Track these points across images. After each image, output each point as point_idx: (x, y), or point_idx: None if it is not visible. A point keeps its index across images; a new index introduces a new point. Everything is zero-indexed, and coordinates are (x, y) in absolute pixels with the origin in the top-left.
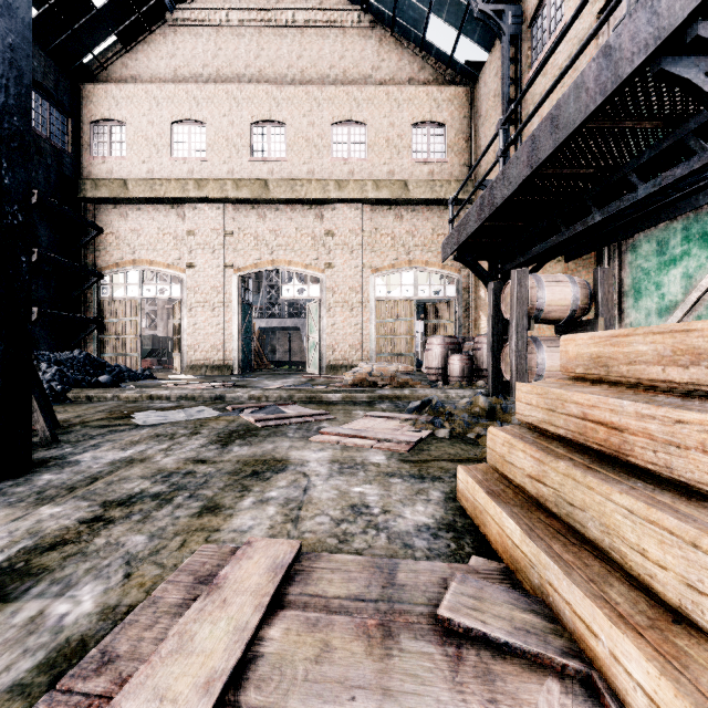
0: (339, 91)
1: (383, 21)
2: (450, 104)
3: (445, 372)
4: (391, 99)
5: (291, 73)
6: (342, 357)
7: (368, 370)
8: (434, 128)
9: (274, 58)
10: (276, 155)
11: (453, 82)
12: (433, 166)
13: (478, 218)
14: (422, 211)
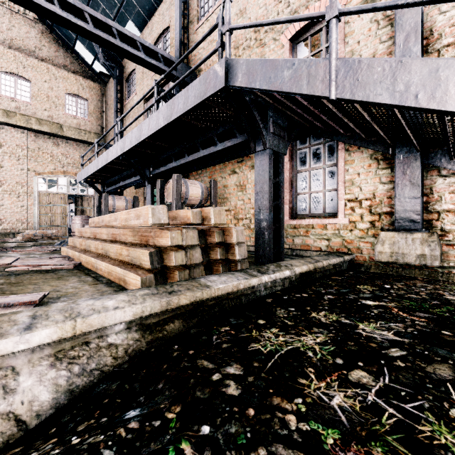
0: (7, 51)
1: (44, 23)
2: (91, 90)
3: None
4: (50, 72)
5: None
6: (10, 227)
7: (34, 232)
8: (81, 100)
9: None
10: None
11: (93, 78)
12: (80, 121)
13: (89, 172)
14: (72, 144)
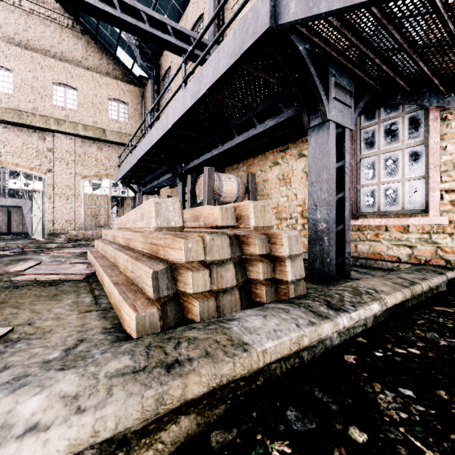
0: (58, 64)
1: (89, 33)
2: (131, 94)
3: None
4: (95, 80)
5: (18, 38)
6: (60, 228)
7: (75, 233)
8: (122, 104)
9: (3, 22)
10: (4, 90)
11: (133, 82)
12: (121, 124)
13: (123, 172)
14: (114, 148)
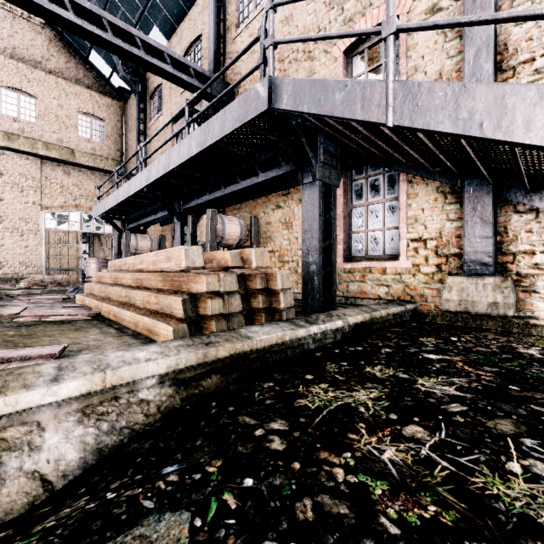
0: (8, 62)
1: (53, 28)
2: (108, 109)
3: None
4: (60, 87)
5: None
6: (12, 272)
7: (41, 278)
8: (96, 120)
9: None
10: None
11: (110, 94)
12: (95, 145)
13: (107, 207)
14: (86, 173)
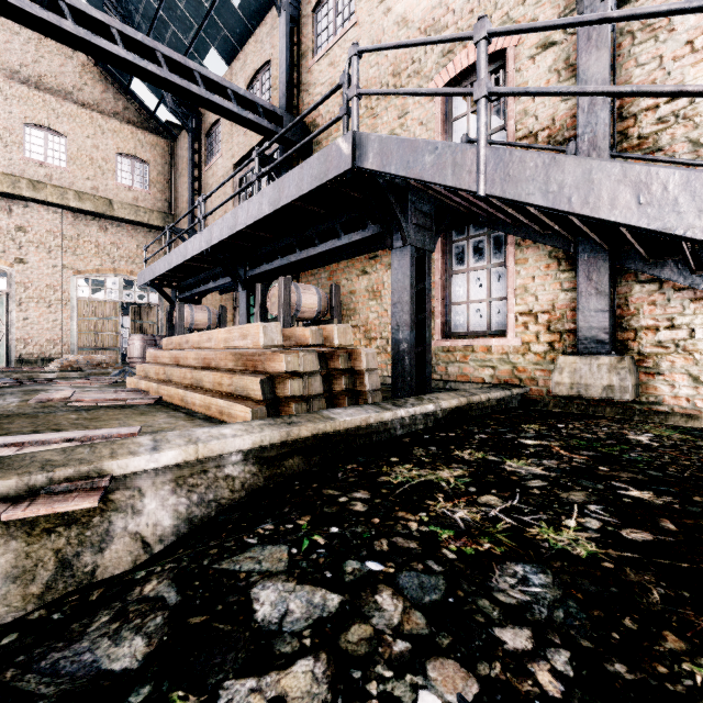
0: (33, 94)
1: None
2: (154, 149)
3: (144, 360)
4: (95, 123)
5: None
6: (37, 351)
7: (77, 358)
8: (139, 163)
9: None
10: None
11: (156, 131)
12: (137, 194)
13: (157, 272)
14: (127, 229)
